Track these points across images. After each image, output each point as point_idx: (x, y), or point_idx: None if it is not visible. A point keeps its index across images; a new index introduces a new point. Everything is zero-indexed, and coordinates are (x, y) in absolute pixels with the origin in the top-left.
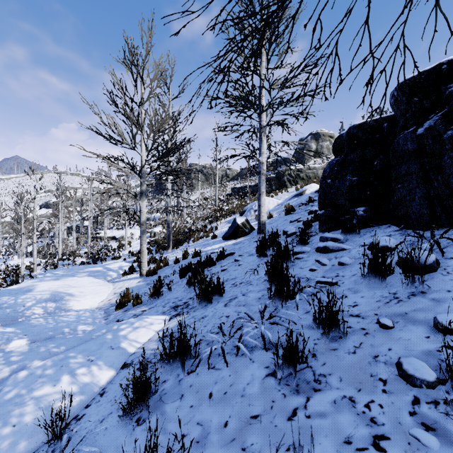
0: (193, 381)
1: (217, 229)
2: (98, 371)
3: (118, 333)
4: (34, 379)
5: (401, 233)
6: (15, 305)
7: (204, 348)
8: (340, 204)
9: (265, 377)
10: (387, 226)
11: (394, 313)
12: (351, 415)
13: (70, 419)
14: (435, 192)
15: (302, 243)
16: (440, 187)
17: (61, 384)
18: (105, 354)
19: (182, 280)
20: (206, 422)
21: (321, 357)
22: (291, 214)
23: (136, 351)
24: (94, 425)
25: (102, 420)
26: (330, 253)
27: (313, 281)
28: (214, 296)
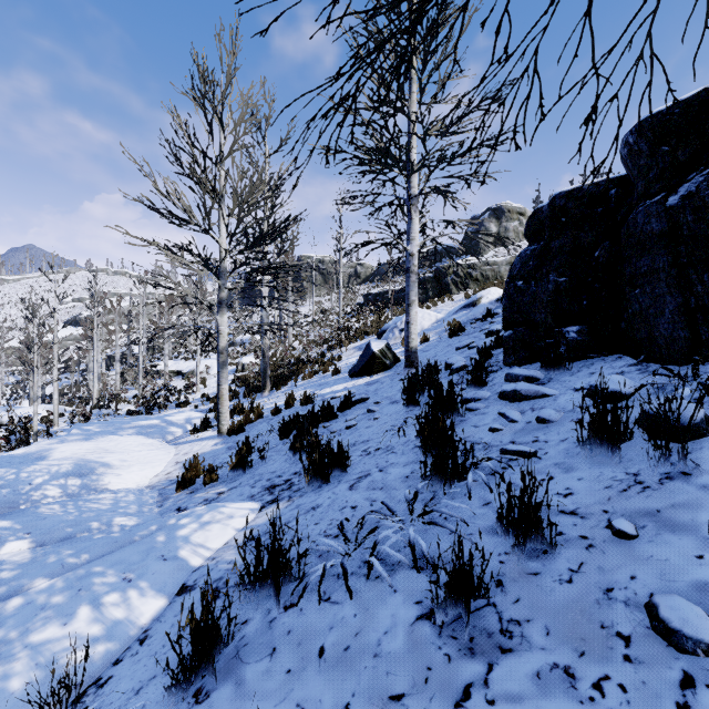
0: (293, 623)
1: (341, 360)
2: (139, 599)
3: (176, 532)
4: (32, 611)
5: (641, 369)
6: (16, 482)
7: (313, 563)
8: (539, 320)
9: (414, 621)
10: (616, 357)
11: (637, 511)
12: (569, 703)
13: (87, 684)
14: (699, 302)
15: (477, 383)
16: (707, 294)
17: (77, 622)
18: (151, 569)
19: (284, 443)
20: (312, 704)
21: (512, 588)
22: (458, 336)
23: (204, 564)
24: (125, 699)
25: (138, 690)
26: (523, 401)
27: (496, 449)
28: (332, 472)
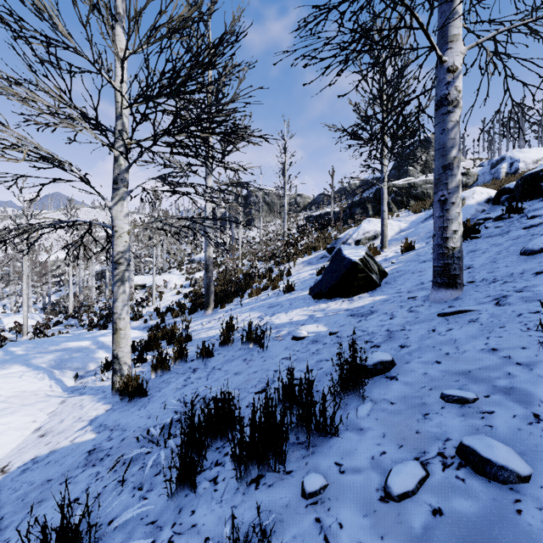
0: None
1: (291, 274)
2: None
3: None
4: None
5: None
6: None
7: None
8: None
9: None
10: None
11: None
12: None
13: None
14: None
15: None
16: None
17: None
18: None
19: (173, 536)
20: None
21: None
22: (474, 239)
23: None
24: None
25: None
26: None
27: None
28: None
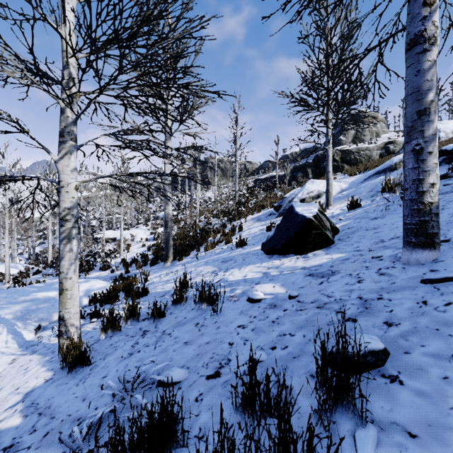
0: None
1: (242, 230)
2: None
3: None
4: None
5: None
6: None
7: None
8: None
9: None
10: None
11: None
12: None
13: None
14: None
15: None
16: None
17: None
18: None
19: None
20: None
21: None
22: None
23: None
24: None
25: None
26: None
27: None
28: None
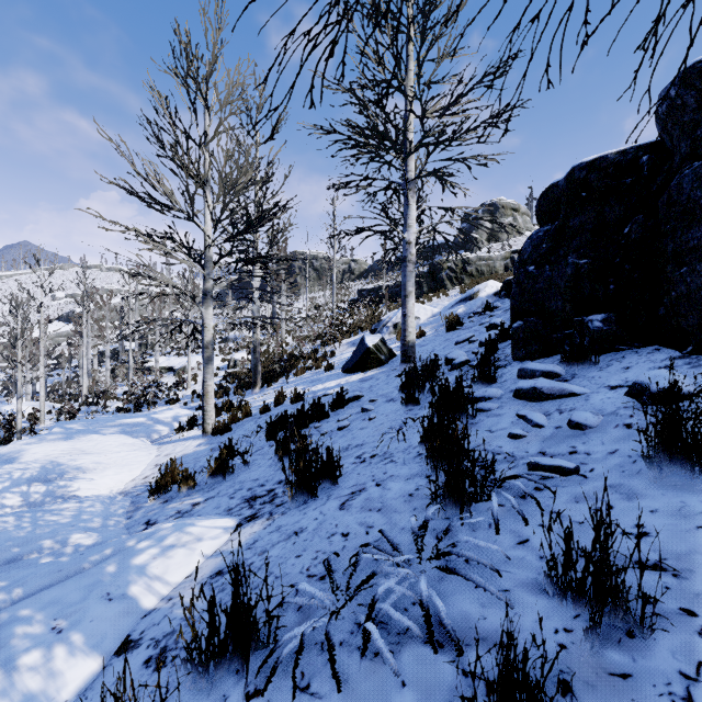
0: None
1: (335, 355)
2: (66, 660)
3: (130, 560)
4: None
5: (691, 362)
6: None
7: (290, 620)
8: (554, 309)
9: None
10: (653, 348)
11: None
12: None
13: None
14: None
15: (484, 380)
16: None
17: None
18: (91, 613)
19: (271, 445)
20: None
21: (590, 701)
22: (456, 331)
23: (157, 606)
24: None
25: None
26: (546, 400)
27: (522, 461)
28: (321, 484)
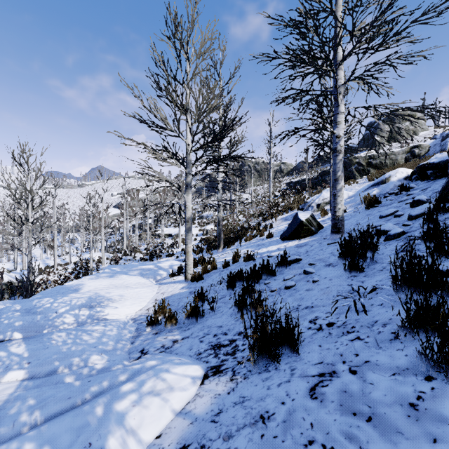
0: None
1: (272, 227)
2: None
3: (115, 403)
4: None
5: None
6: (48, 310)
7: None
8: None
9: None
10: None
11: None
12: None
13: None
14: None
15: (443, 252)
16: None
17: None
18: None
19: (231, 294)
20: None
21: None
22: (375, 207)
23: None
24: None
25: None
26: None
27: None
28: (280, 349)
